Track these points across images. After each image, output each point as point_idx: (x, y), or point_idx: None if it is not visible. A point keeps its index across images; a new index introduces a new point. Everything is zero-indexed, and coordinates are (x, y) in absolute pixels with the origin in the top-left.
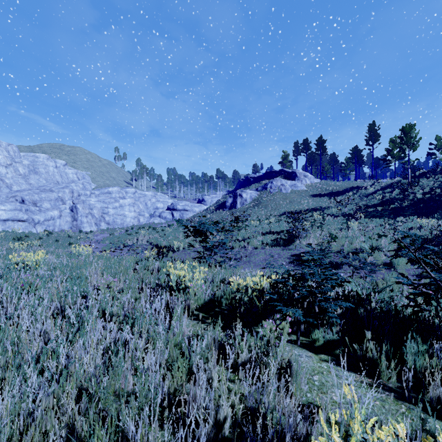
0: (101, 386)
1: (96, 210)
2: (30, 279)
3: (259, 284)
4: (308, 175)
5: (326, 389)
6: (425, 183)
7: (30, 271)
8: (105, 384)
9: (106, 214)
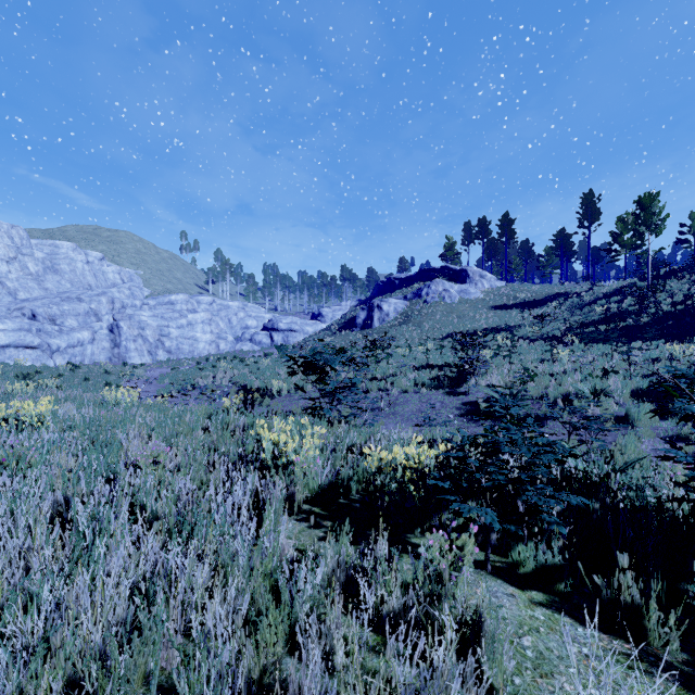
0: (114, 674)
1: (150, 331)
2: (18, 449)
3: (416, 460)
4: (486, 274)
5: (548, 666)
6: (676, 287)
7: (26, 432)
8: (123, 668)
9: (165, 337)
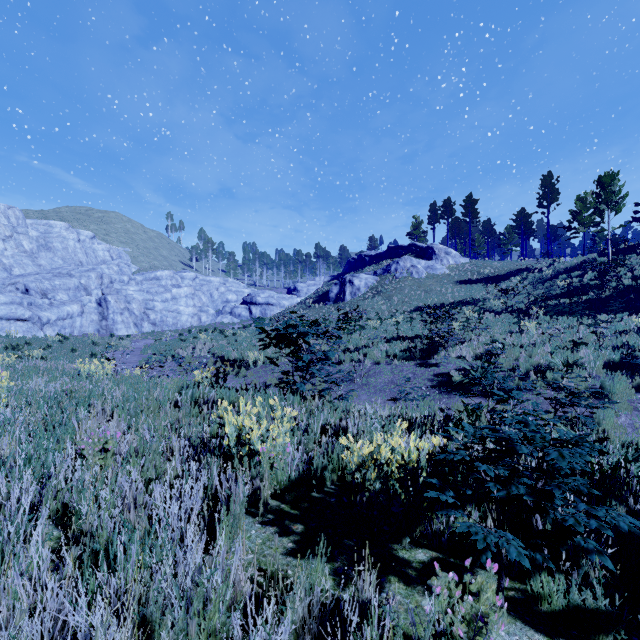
0: None
1: (136, 305)
2: None
3: (404, 455)
4: (451, 251)
5: None
6: (635, 262)
7: None
8: None
9: (150, 310)
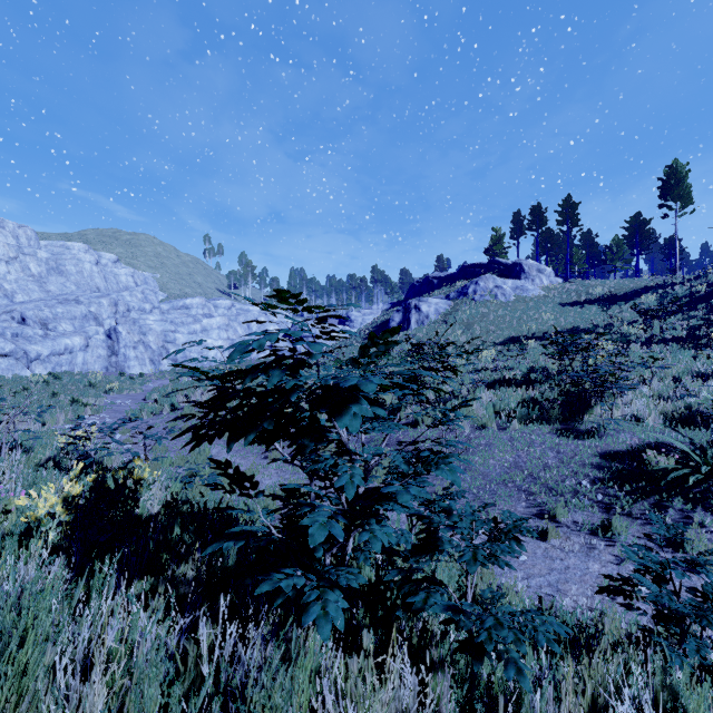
0: None
1: (152, 337)
2: None
3: None
4: (545, 268)
5: None
6: None
7: None
8: None
9: (170, 343)
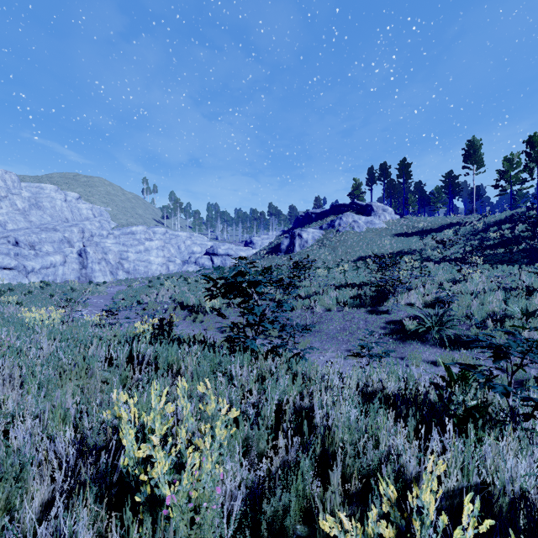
0: None
1: (112, 255)
2: None
3: None
4: (388, 208)
5: None
6: None
7: None
8: None
9: (124, 260)
